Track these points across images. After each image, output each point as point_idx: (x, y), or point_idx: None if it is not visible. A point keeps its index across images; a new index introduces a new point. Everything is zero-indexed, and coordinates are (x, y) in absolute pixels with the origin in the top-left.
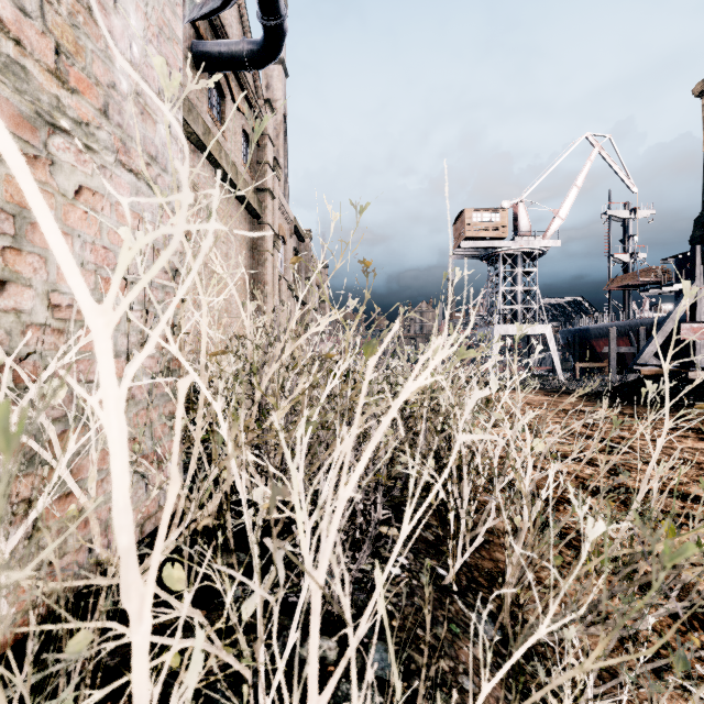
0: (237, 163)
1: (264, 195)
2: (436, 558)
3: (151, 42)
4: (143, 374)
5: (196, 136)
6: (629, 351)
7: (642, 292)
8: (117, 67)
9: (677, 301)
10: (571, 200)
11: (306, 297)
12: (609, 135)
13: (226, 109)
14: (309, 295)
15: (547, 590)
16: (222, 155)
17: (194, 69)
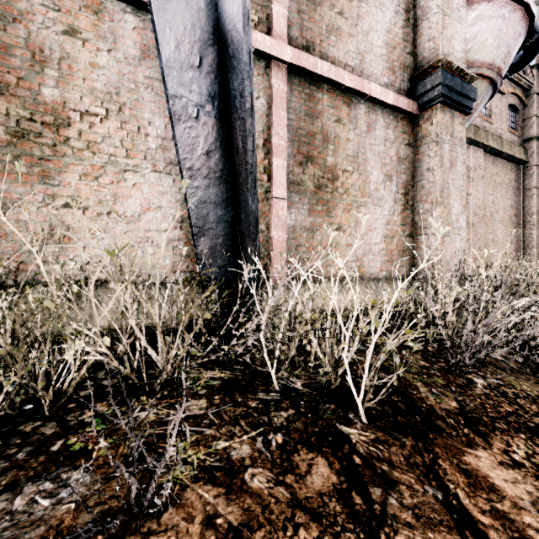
0: (502, 133)
1: (531, 143)
2: None
3: (458, 205)
4: (457, 274)
5: (468, 139)
6: None
7: None
8: (452, 217)
9: None
10: None
11: None
12: None
13: (491, 102)
14: None
15: None
16: (488, 137)
17: None
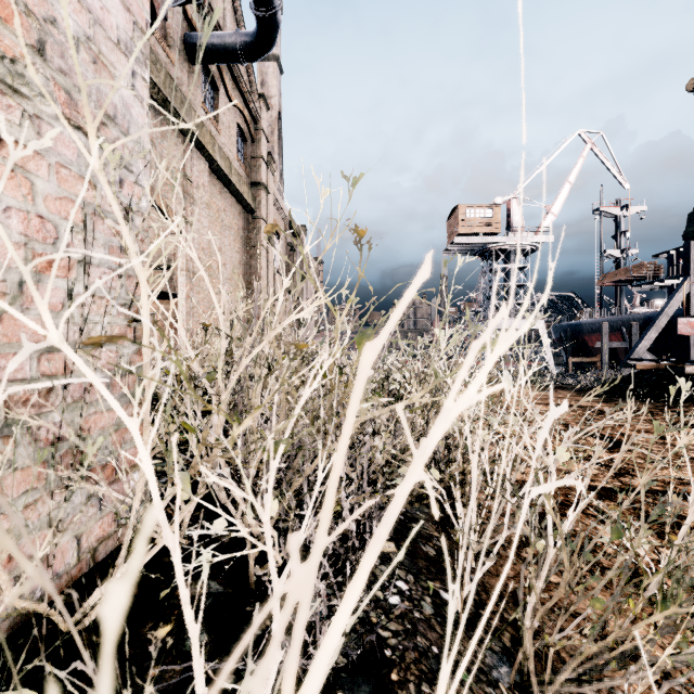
0: (230, 157)
1: (258, 190)
2: (439, 578)
3: None
4: (96, 371)
5: (188, 129)
6: (622, 346)
7: (635, 287)
8: None
9: (670, 296)
10: (564, 196)
11: (301, 292)
12: (602, 132)
13: (219, 103)
14: (304, 290)
15: (586, 642)
16: (216, 149)
17: (186, 62)
